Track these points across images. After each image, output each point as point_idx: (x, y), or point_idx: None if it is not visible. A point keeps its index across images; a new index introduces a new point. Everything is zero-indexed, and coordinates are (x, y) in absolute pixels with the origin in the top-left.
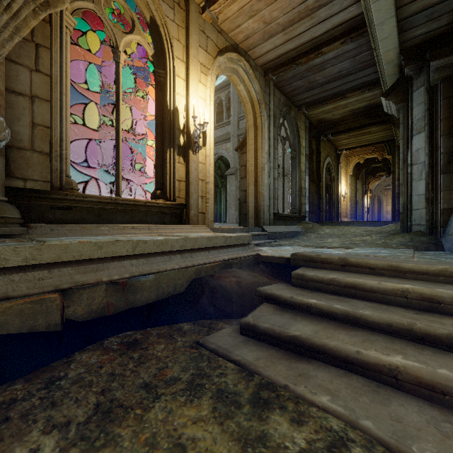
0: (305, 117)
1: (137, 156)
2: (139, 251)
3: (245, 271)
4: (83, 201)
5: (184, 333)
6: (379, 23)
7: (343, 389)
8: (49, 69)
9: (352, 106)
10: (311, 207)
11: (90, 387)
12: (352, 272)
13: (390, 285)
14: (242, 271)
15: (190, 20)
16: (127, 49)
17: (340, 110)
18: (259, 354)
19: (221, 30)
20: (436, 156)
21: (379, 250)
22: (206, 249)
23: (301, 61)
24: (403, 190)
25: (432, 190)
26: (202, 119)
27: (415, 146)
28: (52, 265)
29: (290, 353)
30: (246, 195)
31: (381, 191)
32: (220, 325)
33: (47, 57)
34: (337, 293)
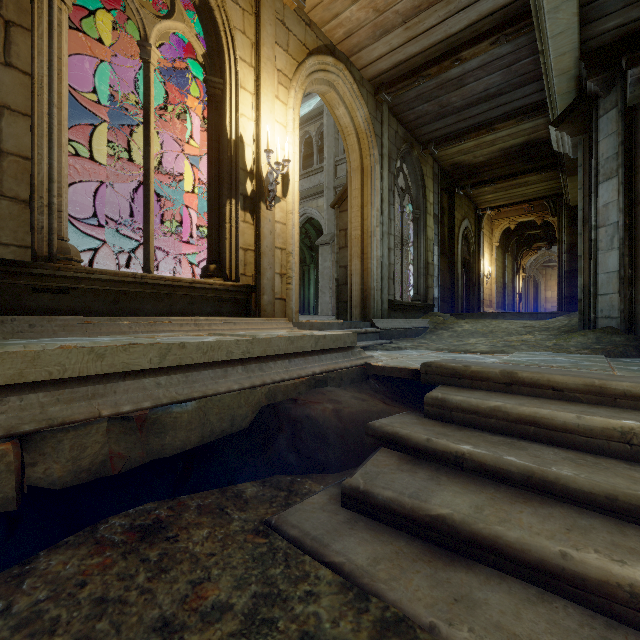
0: (433, 159)
1: (189, 219)
2: (172, 362)
3: (347, 391)
4: (88, 279)
5: (245, 504)
6: (551, 8)
7: (545, 636)
8: (29, 64)
9: (503, 143)
10: (441, 291)
11: (52, 635)
12: (524, 396)
13: (599, 421)
14: (343, 391)
15: (261, 3)
16: (173, 64)
17: (485, 149)
18: (377, 549)
19: (310, 22)
20: (636, 213)
21: (553, 356)
22: (285, 356)
23: (429, 73)
24: (583, 265)
25: (629, 265)
26: (280, 155)
27: (603, 198)
28: (8, 389)
29: (432, 547)
30: (347, 274)
31: (537, 270)
32: (307, 485)
33: (26, 44)
34: (503, 432)
